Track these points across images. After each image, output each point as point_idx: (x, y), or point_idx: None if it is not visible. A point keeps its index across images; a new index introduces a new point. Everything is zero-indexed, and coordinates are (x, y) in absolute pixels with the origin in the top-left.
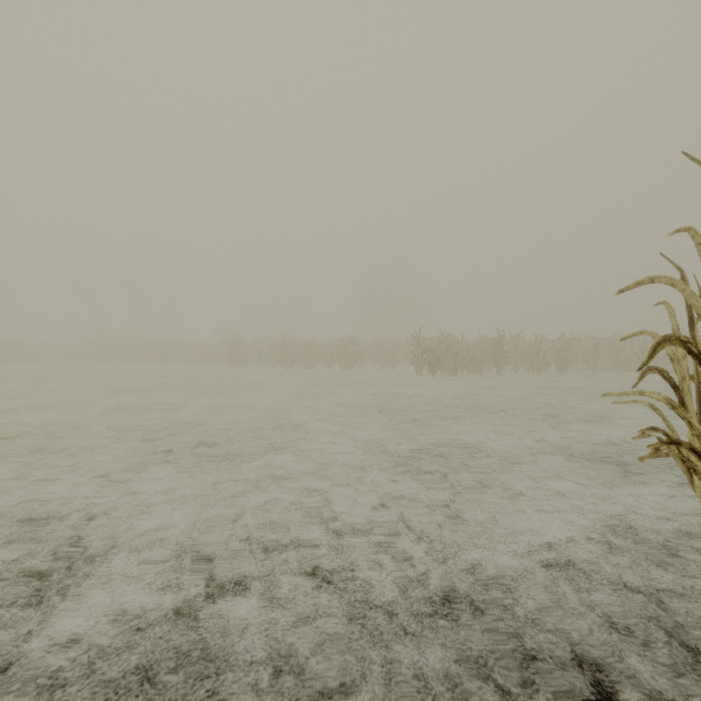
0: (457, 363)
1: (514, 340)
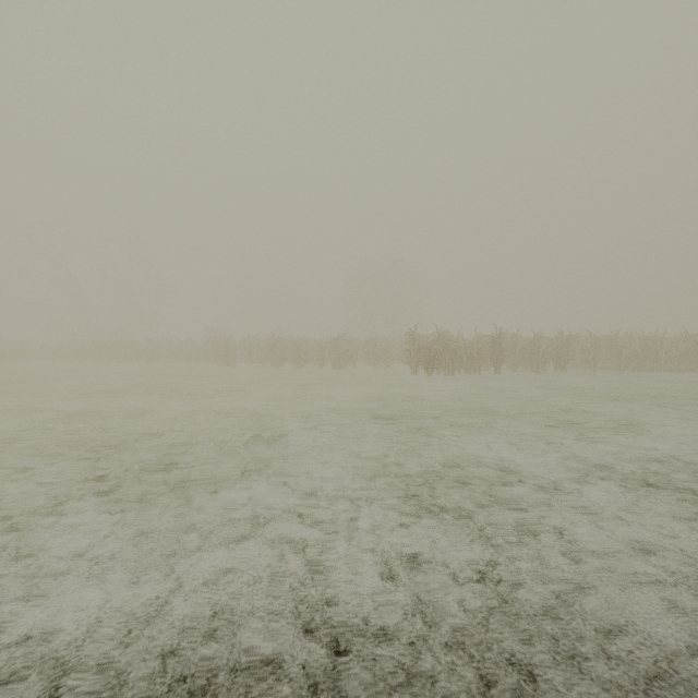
0: (454, 361)
1: (512, 337)
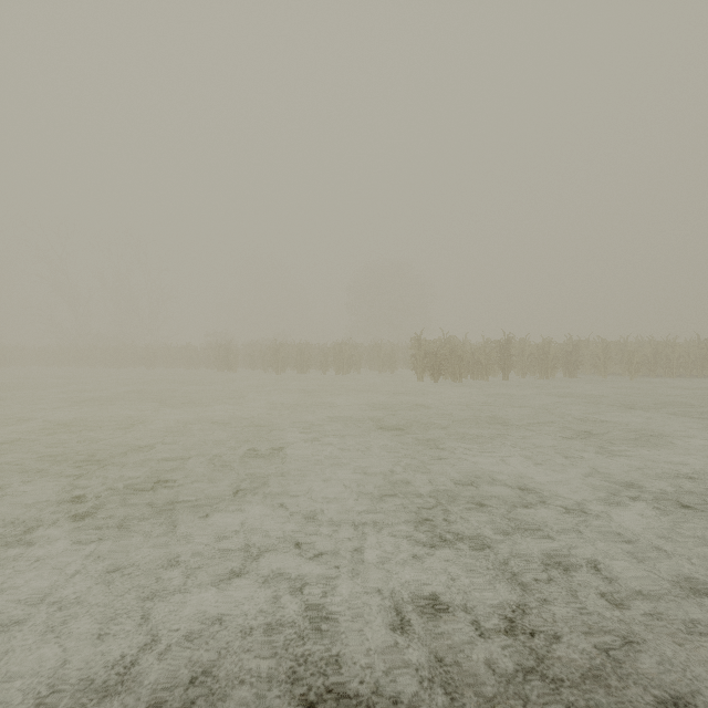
0: (461, 367)
1: (520, 342)
